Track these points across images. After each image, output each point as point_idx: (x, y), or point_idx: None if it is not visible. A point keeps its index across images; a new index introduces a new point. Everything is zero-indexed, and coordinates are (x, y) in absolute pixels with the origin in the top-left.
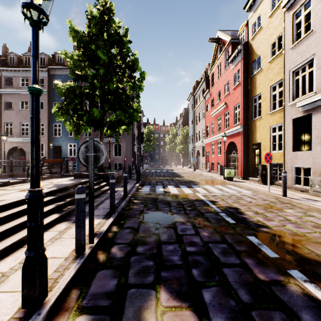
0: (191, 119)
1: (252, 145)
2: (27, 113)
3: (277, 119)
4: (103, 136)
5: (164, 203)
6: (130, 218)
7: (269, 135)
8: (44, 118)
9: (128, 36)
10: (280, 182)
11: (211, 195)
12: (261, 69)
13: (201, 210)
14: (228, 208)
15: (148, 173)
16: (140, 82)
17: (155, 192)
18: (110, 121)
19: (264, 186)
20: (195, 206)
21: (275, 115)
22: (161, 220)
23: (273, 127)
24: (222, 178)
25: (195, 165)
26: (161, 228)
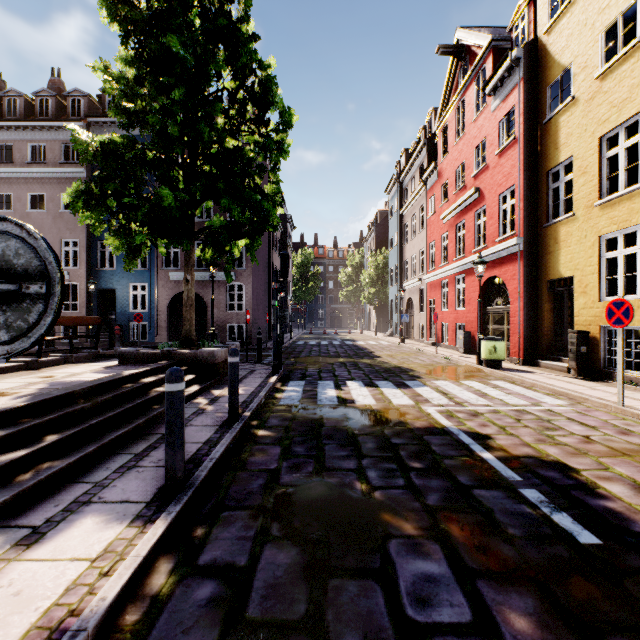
0: (395, 232)
1: (547, 284)
2: (44, 218)
3: (621, 217)
4: (192, 262)
5: (340, 443)
6: (231, 514)
7: (596, 258)
8: (80, 230)
9: (251, 24)
10: (632, 374)
11: (466, 414)
12: (572, 99)
13: (457, 473)
14: (538, 465)
15: (301, 347)
16: (280, 132)
17: (316, 401)
18: (209, 227)
19: (590, 386)
20: (433, 457)
21: (616, 206)
22: (335, 524)
23: (608, 237)
24: (472, 361)
25: (404, 331)
26: (334, 576)
